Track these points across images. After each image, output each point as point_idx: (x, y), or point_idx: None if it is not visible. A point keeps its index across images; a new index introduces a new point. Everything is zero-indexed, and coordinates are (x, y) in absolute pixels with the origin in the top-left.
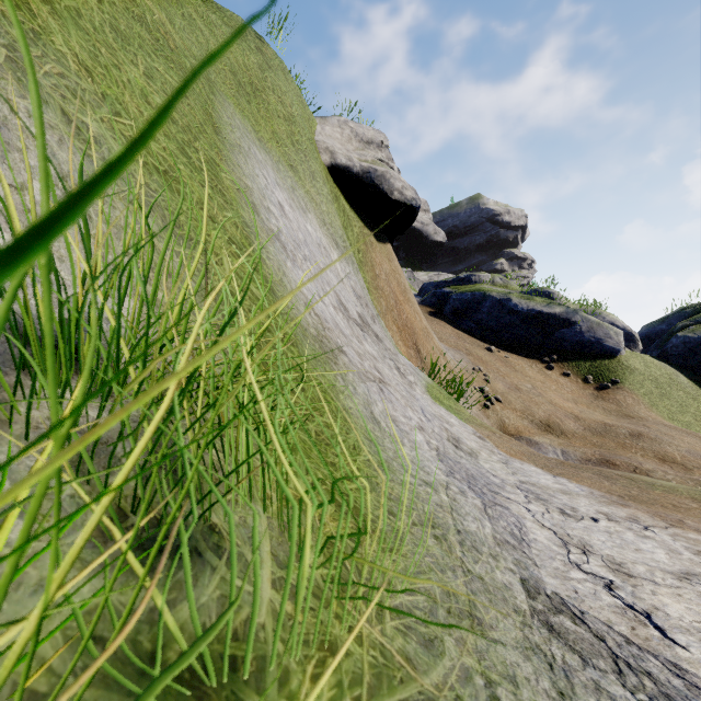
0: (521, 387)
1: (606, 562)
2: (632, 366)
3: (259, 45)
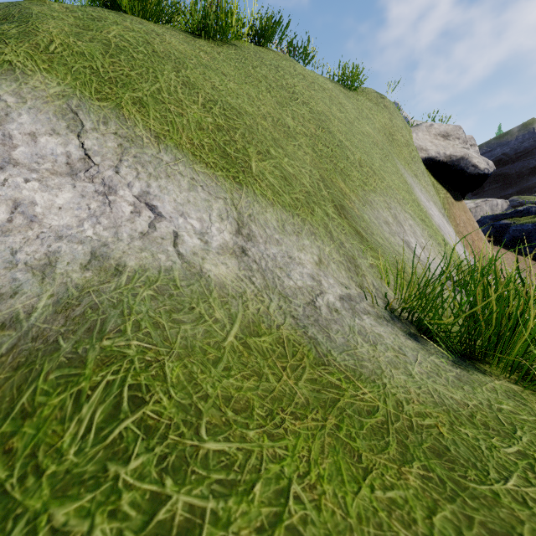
0: None
1: None
2: None
3: (383, 102)
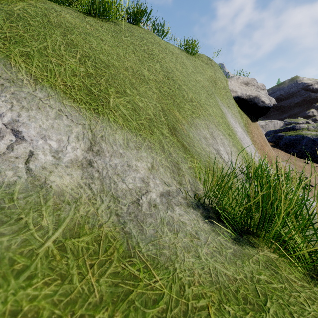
0: None
1: None
2: None
3: (210, 63)
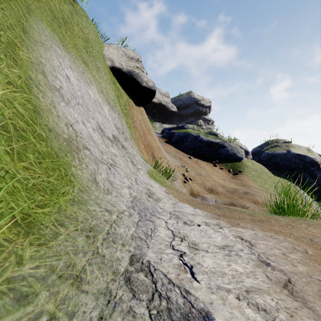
0: (202, 173)
1: (190, 243)
2: (247, 165)
3: (72, 2)
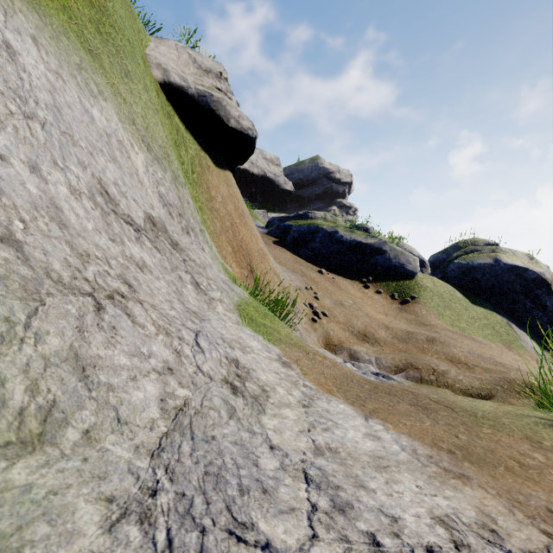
0: (345, 302)
1: None
2: (425, 285)
3: None
